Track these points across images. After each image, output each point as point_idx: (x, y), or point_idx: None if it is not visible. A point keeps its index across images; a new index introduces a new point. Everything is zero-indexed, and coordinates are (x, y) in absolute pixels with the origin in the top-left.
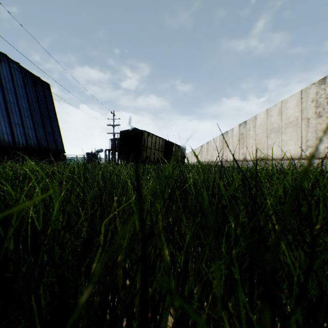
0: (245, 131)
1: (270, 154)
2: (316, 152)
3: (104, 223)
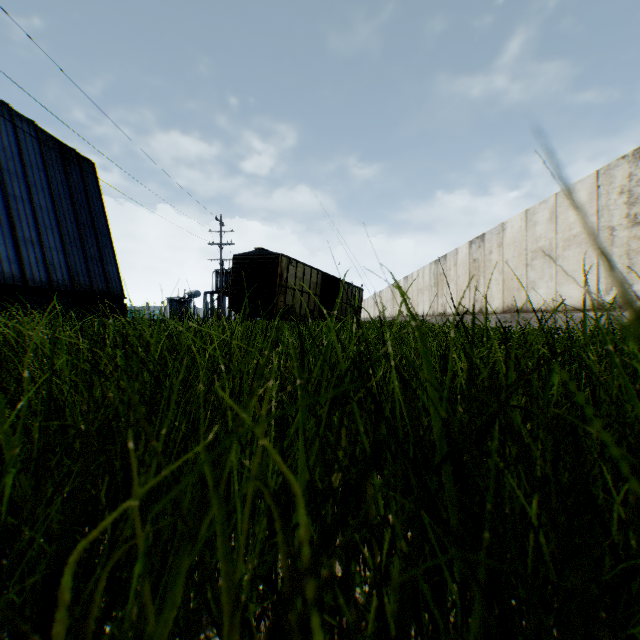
0: (482, 256)
1: (534, 300)
2: (630, 297)
3: (76, 552)
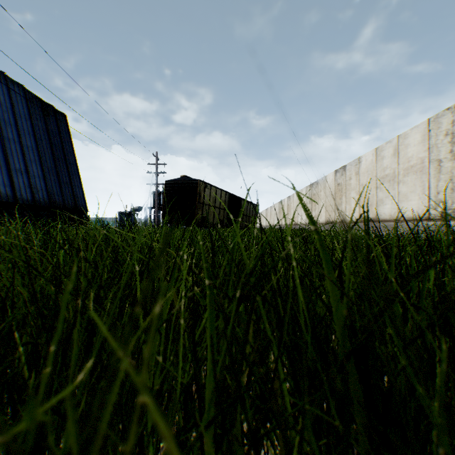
0: (344, 181)
1: (382, 213)
2: (453, 210)
3: None
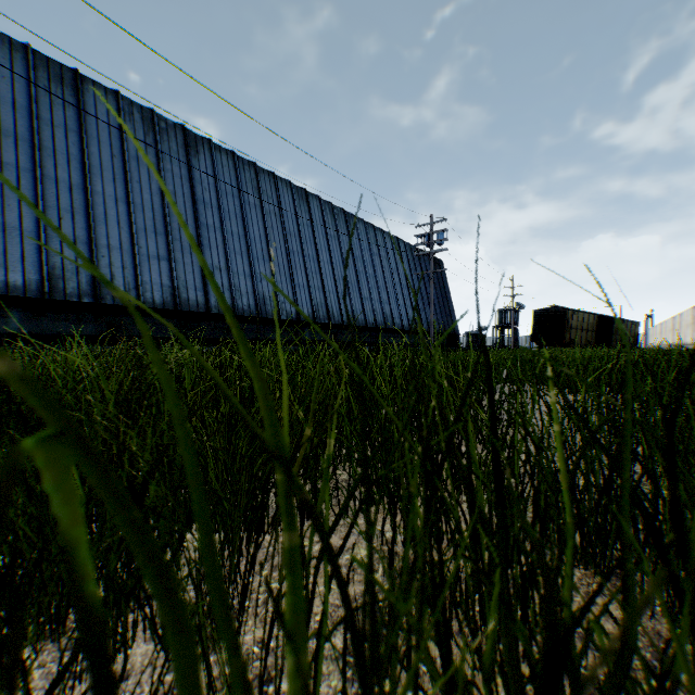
0: None
1: None
2: None
3: None
